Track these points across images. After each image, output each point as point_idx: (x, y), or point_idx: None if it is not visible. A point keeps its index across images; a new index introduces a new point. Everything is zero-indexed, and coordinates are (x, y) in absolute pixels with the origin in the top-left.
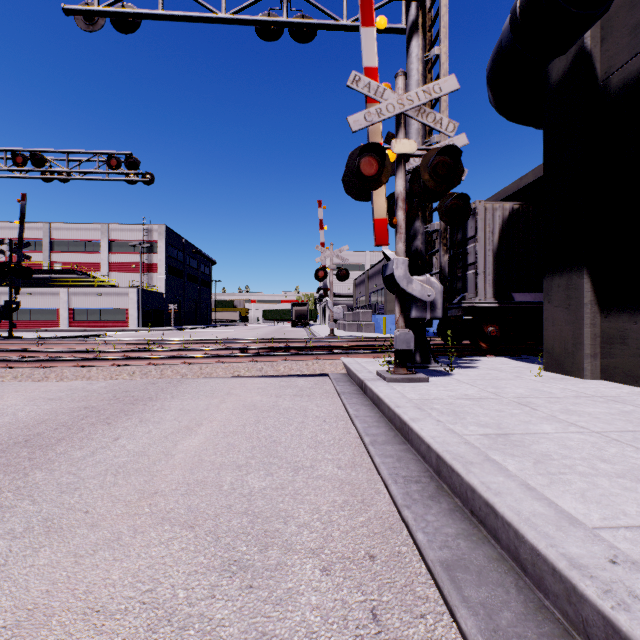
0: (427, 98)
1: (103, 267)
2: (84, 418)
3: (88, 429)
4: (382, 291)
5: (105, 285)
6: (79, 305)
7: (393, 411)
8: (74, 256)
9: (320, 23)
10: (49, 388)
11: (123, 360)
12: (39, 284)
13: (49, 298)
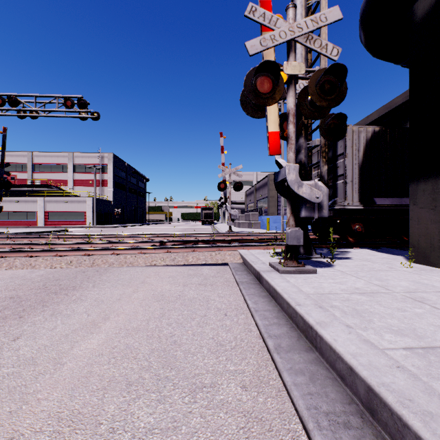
0: (314, 26)
1: (69, 183)
2: (2, 310)
3: None
4: (266, 199)
5: (70, 195)
6: (52, 209)
7: (294, 309)
8: (49, 175)
9: None
10: None
11: (65, 251)
12: (25, 195)
13: (31, 204)
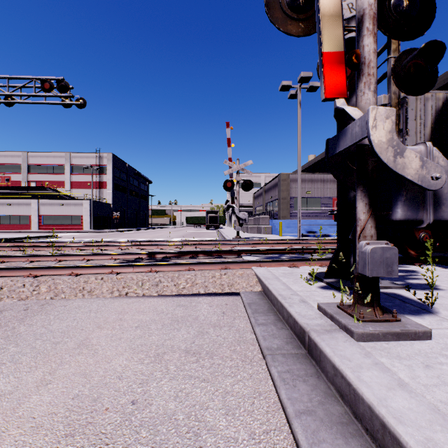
0: None
1: (66, 184)
2: None
3: None
4: (276, 201)
5: (67, 198)
6: (46, 213)
7: None
8: (45, 176)
9: None
10: None
11: (1, 270)
12: (19, 197)
13: (24, 207)
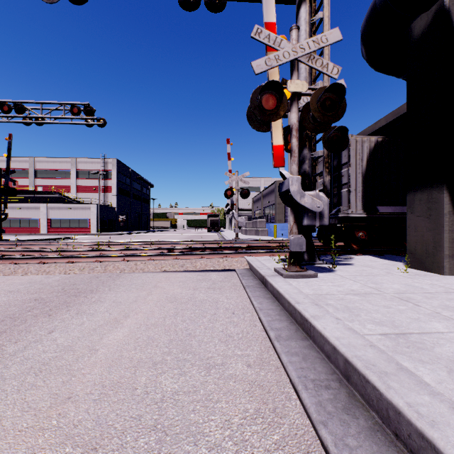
0: (316, 47)
1: (72, 189)
2: (30, 310)
3: (30, 321)
4: (273, 206)
5: (73, 202)
6: (55, 216)
7: (293, 307)
8: (51, 181)
9: None
10: (13, 281)
11: (76, 258)
12: (26, 201)
13: (33, 211)
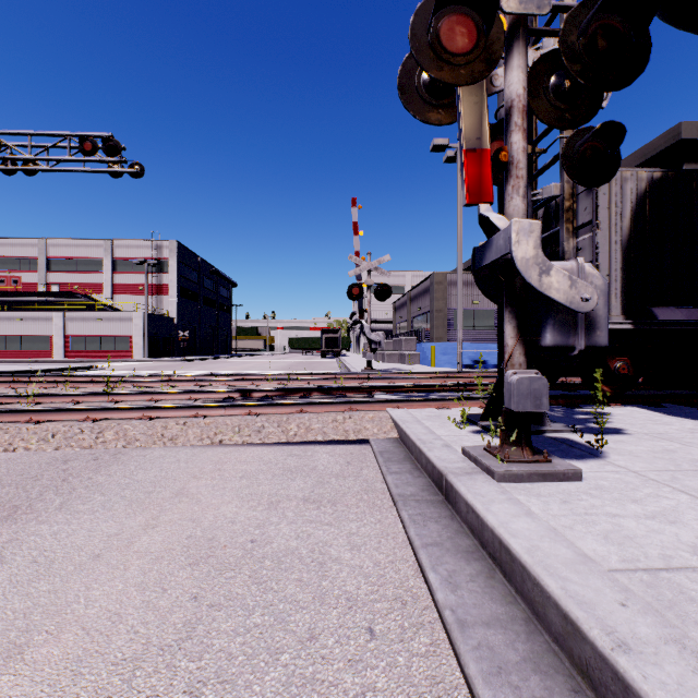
0: None
1: (106, 289)
2: None
3: None
4: (428, 315)
5: (108, 309)
6: (76, 332)
7: (608, 663)
8: (74, 276)
9: None
10: None
11: (48, 413)
12: (34, 308)
13: (42, 324)
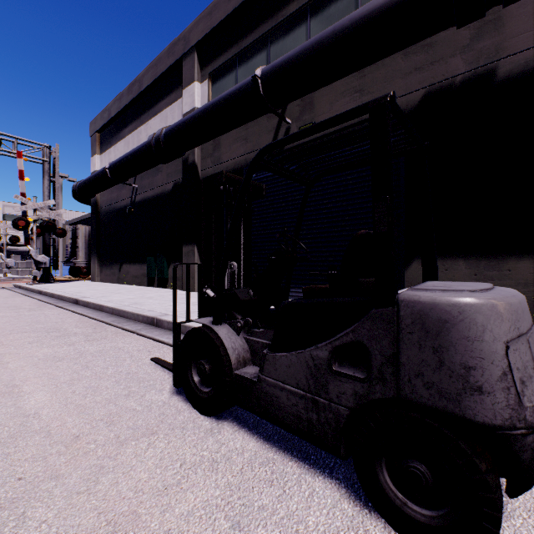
0: (45, 205)
1: None
2: None
3: None
4: None
5: None
6: None
7: (26, 287)
8: None
9: (1, 153)
10: None
11: None
12: None
13: None
